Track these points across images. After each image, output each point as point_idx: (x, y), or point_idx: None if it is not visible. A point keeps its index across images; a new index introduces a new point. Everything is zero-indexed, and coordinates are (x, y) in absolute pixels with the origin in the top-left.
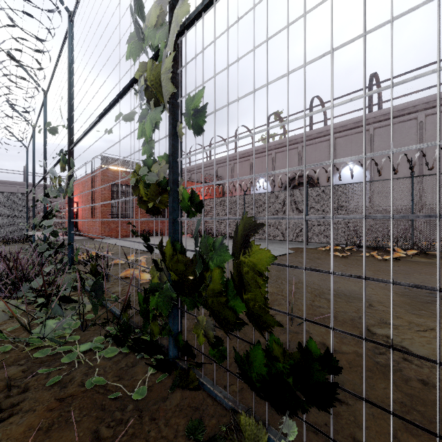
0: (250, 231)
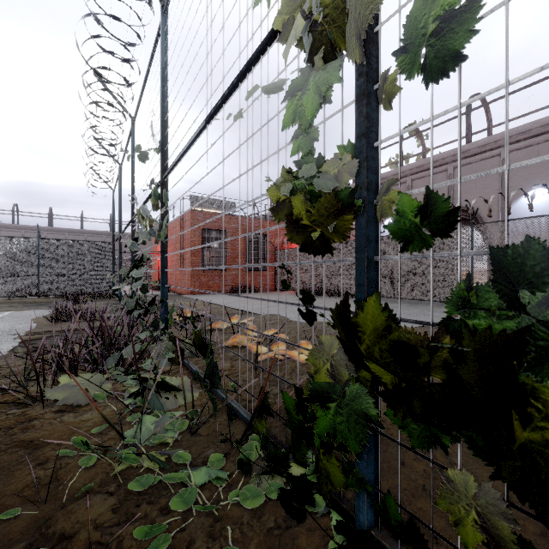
0: None
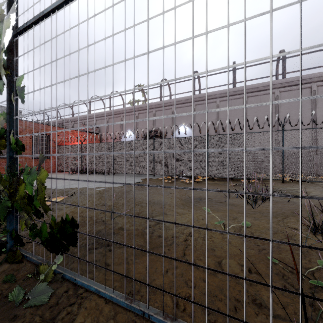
0: (40, 161)
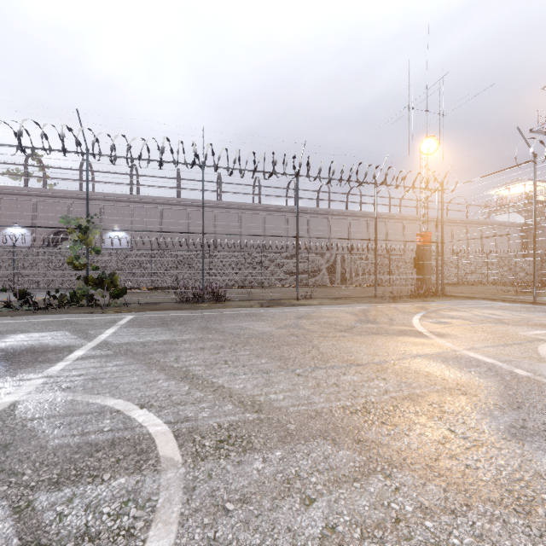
0: (115, 273)
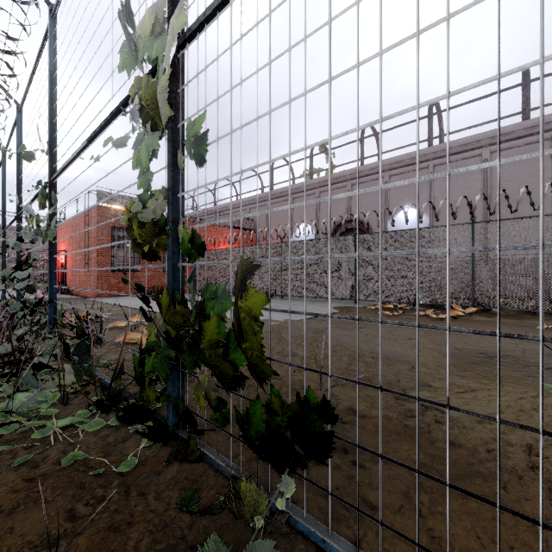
0: (247, 273)
